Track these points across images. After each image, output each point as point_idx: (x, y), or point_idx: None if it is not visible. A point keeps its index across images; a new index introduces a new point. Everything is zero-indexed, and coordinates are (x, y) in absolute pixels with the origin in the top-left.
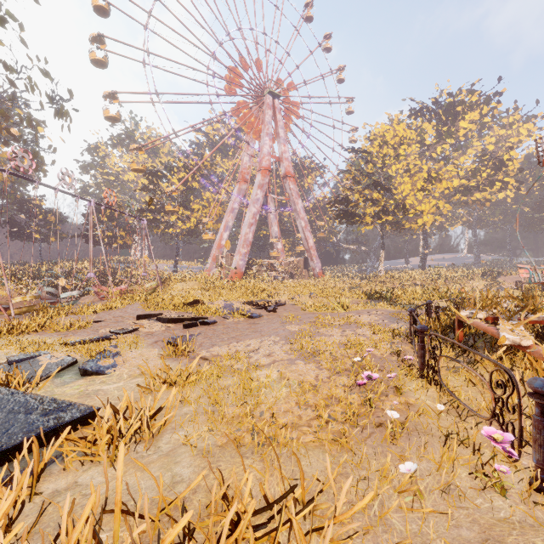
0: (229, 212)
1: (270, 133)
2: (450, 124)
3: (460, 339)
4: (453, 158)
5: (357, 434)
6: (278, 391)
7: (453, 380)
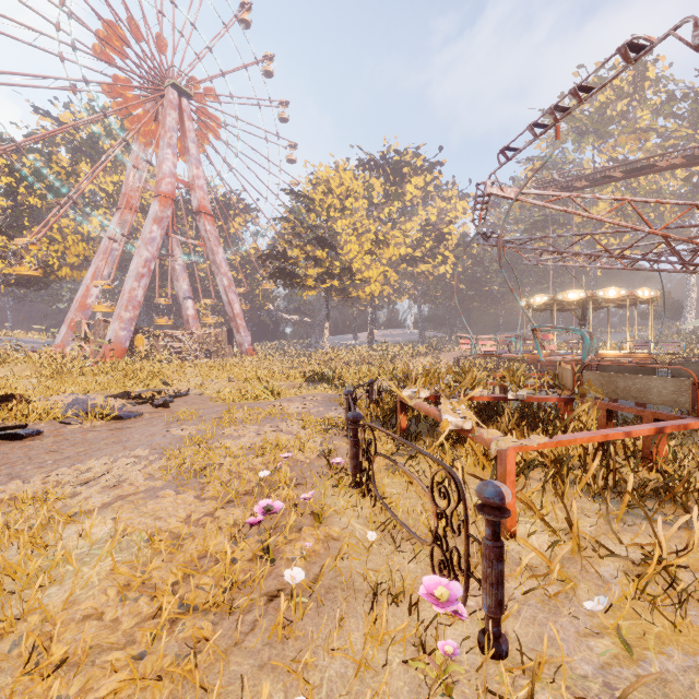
0: (102, 254)
1: (175, 145)
2: (398, 185)
3: (402, 425)
4: (400, 223)
5: (230, 631)
6: (96, 565)
7: (392, 483)
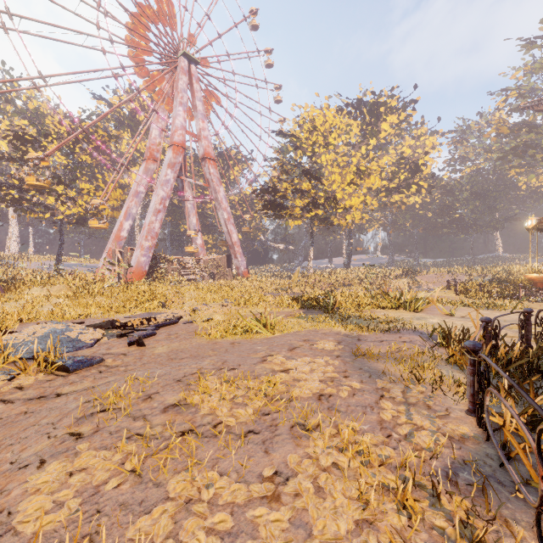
0: (131, 196)
1: (185, 104)
2: (374, 123)
3: None
4: (377, 157)
5: None
6: None
7: None
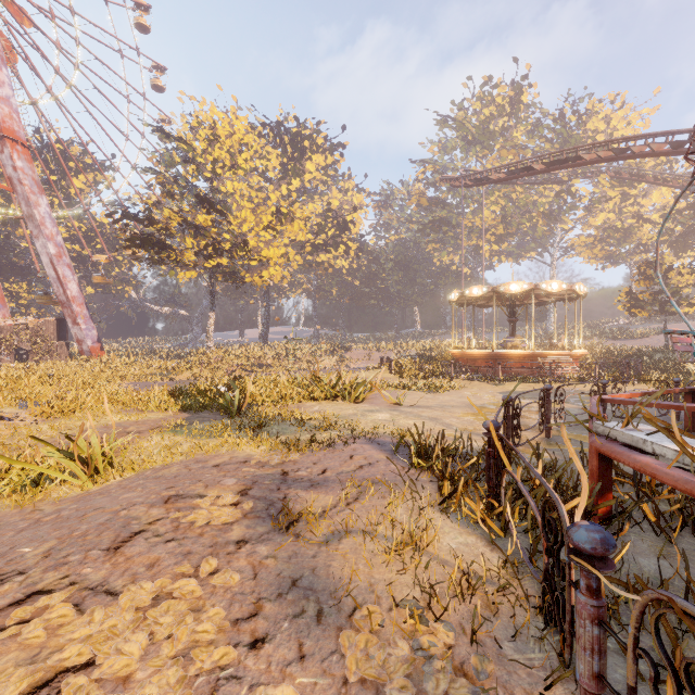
0: None
1: None
2: (298, 159)
3: None
4: (301, 202)
5: None
6: None
7: None
